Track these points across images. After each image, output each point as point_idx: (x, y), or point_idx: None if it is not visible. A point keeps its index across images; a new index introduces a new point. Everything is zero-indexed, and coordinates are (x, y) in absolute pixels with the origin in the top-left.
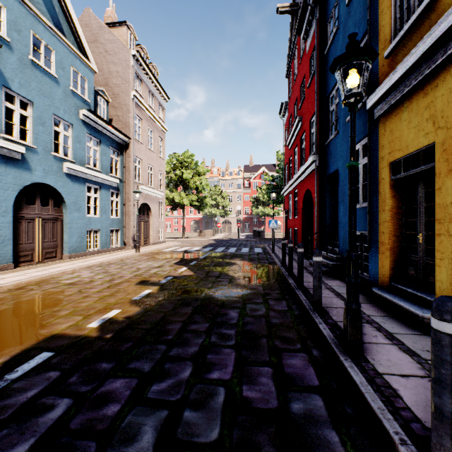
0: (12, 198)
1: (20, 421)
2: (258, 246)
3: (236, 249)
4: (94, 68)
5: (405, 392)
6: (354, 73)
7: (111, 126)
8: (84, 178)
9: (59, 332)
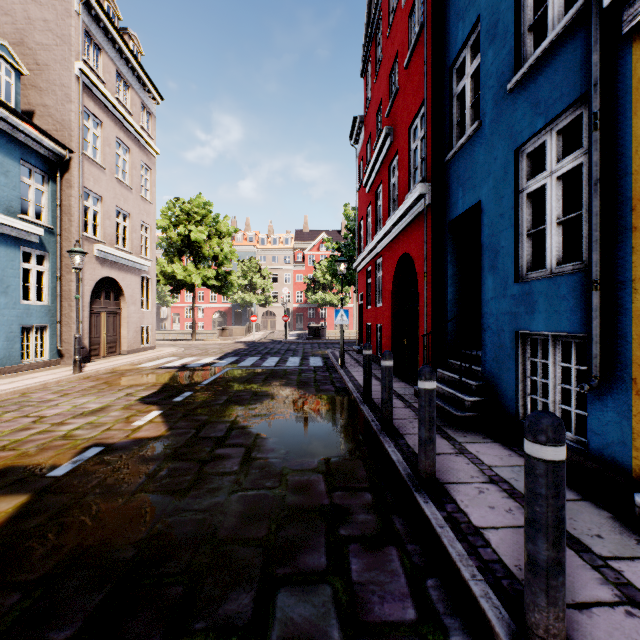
0: None
1: None
2: (316, 354)
3: (279, 360)
4: None
5: None
6: None
7: (20, 115)
8: None
9: None
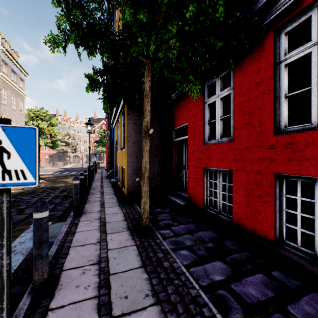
0: None
1: None
2: None
3: (76, 172)
4: None
5: (92, 190)
6: (88, 127)
7: None
8: None
9: None
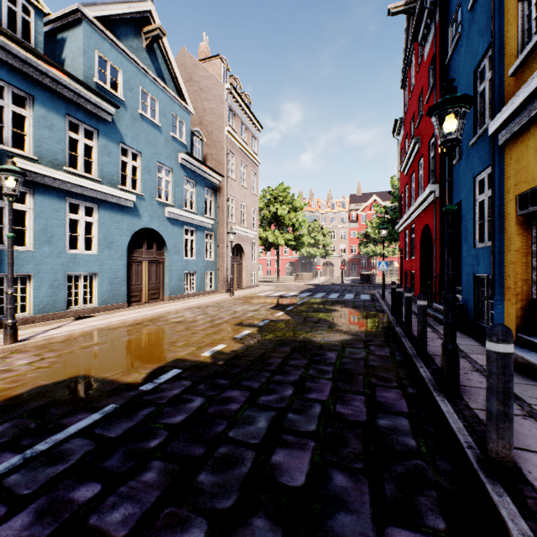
0: (126, 243)
1: (174, 405)
2: (366, 293)
3: (339, 295)
4: (190, 110)
5: None
6: (449, 120)
7: (206, 166)
8: (182, 221)
9: (181, 357)
